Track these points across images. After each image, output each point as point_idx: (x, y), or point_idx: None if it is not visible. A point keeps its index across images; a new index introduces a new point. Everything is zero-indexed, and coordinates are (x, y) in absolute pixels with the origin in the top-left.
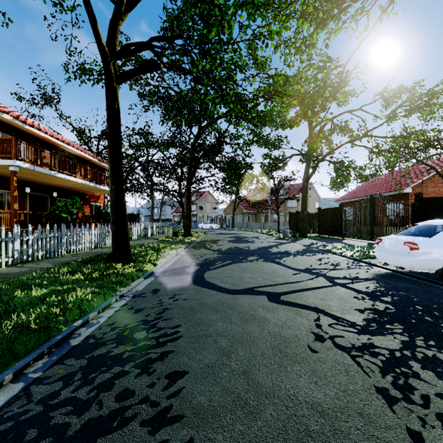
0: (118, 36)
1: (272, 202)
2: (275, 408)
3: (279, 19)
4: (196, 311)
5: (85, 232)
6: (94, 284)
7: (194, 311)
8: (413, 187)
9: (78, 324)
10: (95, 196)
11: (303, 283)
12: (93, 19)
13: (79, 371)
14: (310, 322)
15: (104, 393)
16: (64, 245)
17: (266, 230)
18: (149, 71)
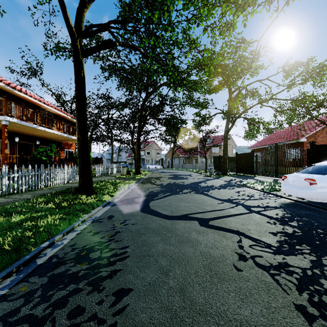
0: (83, 20)
1: (201, 149)
2: (208, 325)
3: (207, 7)
4: (141, 234)
5: (59, 171)
6: (63, 211)
7: (140, 234)
8: (307, 137)
9: (45, 246)
10: (68, 144)
11: (226, 210)
12: (62, 5)
13: (39, 288)
14: (234, 243)
15: (58, 310)
16: (42, 181)
17: (197, 169)
18: (107, 48)
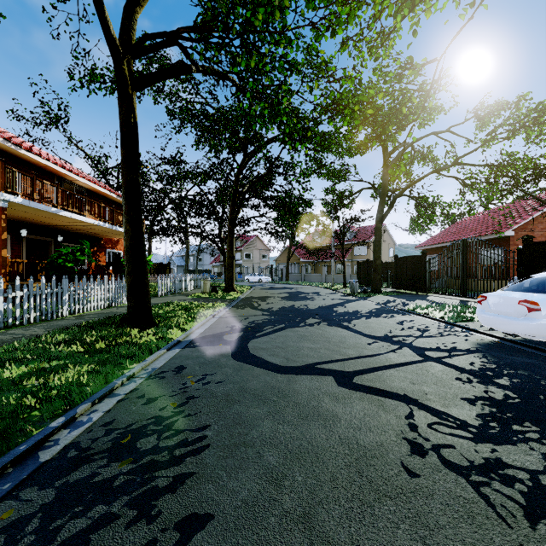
0: (134, 27)
1: (336, 249)
2: None
3: (347, 5)
4: (233, 401)
5: (95, 286)
6: (96, 358)
7: (230, 402)
8: (516, 229)
9: (57, 425)
10: (112, 241)
11: (383, 357)
12: None
13: (37, 513)
14: (400, 420)
15: None
16: (65, 304)
17: (329, 283)
18: (176, 76)
